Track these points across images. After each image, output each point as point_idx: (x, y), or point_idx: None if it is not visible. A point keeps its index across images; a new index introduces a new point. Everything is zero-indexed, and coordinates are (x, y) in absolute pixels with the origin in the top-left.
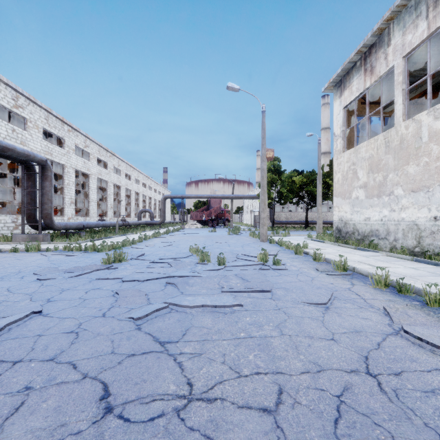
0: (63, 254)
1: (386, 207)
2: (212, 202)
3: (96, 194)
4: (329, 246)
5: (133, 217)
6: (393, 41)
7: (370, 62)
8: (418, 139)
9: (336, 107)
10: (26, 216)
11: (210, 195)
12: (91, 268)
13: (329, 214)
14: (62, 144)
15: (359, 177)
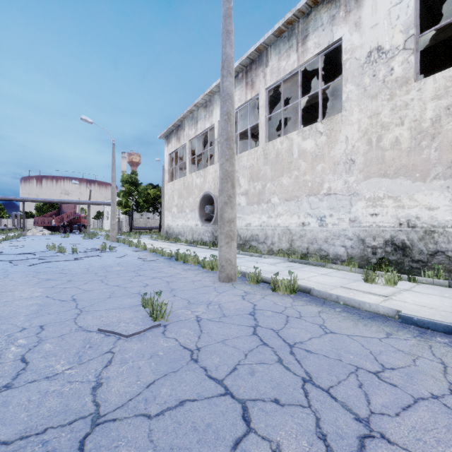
0: None
1: (184, 219)
2: (64, 206)
3: None
4: (158, 242)
5: None
6: (186, 130)
7: (179, 134)
8: (192, 186)
9: (166, 152)
10: None
11: (62, 200)
12: None
13: None
14: None
15: (175, 200)
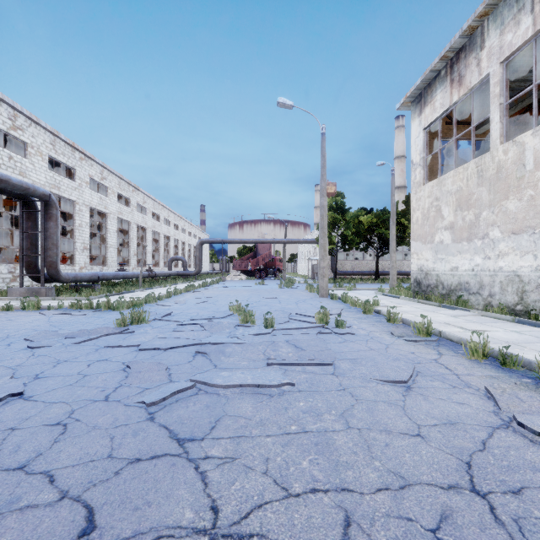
0: (68, 313)
1: (479, 254)
2: (259, 248)
3: (116, 238)
4: (406, 303)
5: (162, 266)
6: (488, 43)
7: (458, 70)
8: (520, 167)
9: (414, 128)
10: (25, 265)
11: (257, 239)
12: (100, 332)
13: (405, 262)
14: (73, 175)
15: (444, 216)
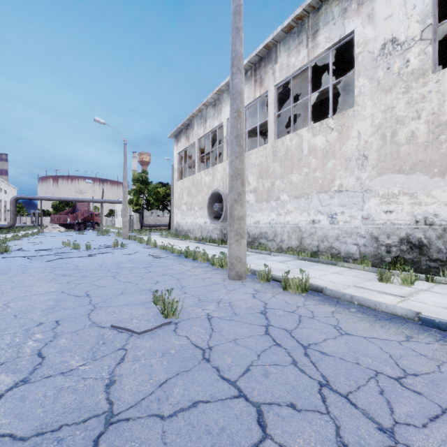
0: None
1: (193, 216)
2: (78, 205)
3: None
4: (168, 239)
5: None
6: (195, 129)
7: (188, 133)
8: (201, 184)
9: (175, 151)
10: None
11: (77, 198)
12: None
13: None
14: None
15: (184, 198)
